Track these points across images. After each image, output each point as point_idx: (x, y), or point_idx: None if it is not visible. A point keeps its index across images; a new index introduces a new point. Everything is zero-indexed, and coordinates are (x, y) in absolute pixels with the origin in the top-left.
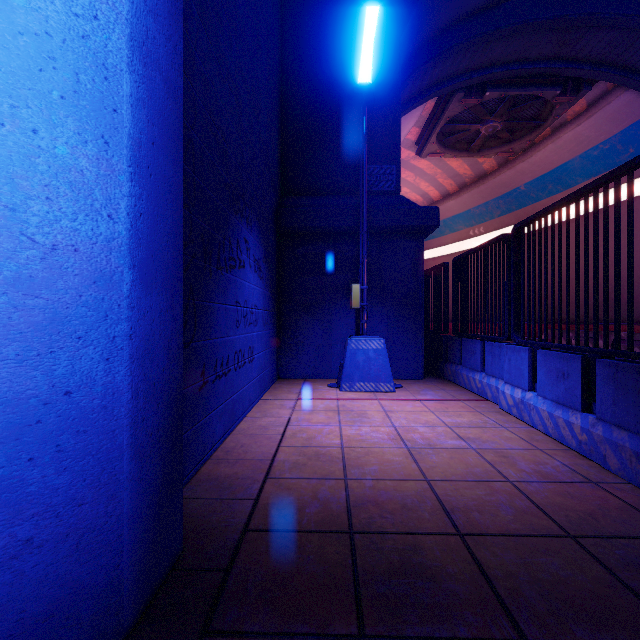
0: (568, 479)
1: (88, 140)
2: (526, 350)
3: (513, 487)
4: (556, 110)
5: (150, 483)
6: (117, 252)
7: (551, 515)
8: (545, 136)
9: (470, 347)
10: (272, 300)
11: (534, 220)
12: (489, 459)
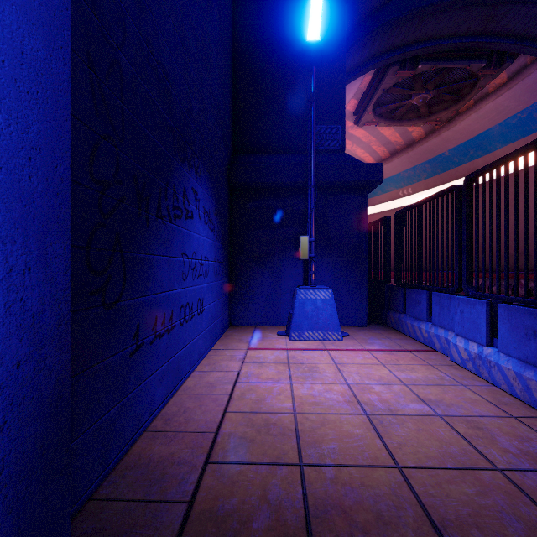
0: None
1: None
2: (483, 303)
3: (507, 480)
4: (480, 82)
5: None
6: None
7: None
8: (468, 107)
9: (415, 297)
10: (224, 252)
11: (491, 169)
12: (462, 432)
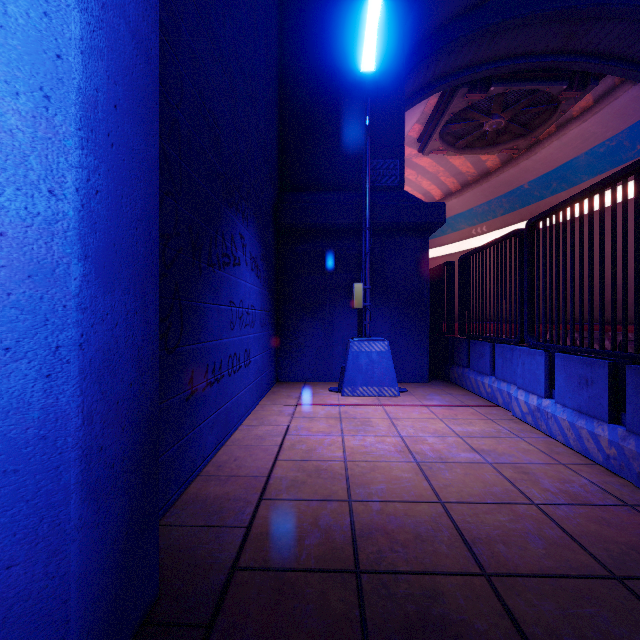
0: (600, 501)
1: (20, 91)
2: (542, 354)
3: (539, 511)
4: (562, 106)
5: (111, 526)
6: (61, 238)
7: (588, 548)
8: (550, 133)
9: (478, 349)
10: (270, 300)
11: (551, 214)
12: (508, 476)
